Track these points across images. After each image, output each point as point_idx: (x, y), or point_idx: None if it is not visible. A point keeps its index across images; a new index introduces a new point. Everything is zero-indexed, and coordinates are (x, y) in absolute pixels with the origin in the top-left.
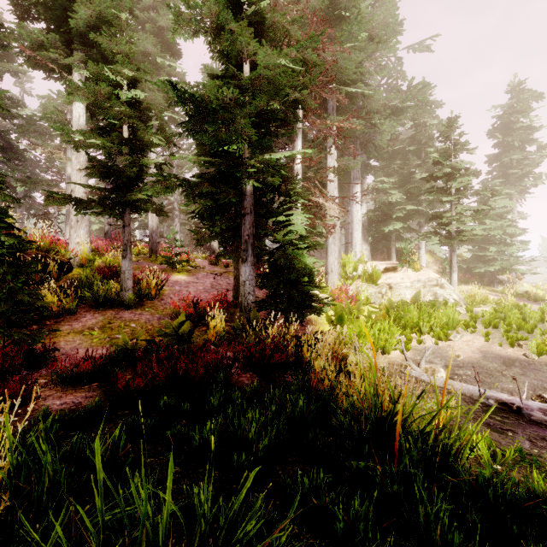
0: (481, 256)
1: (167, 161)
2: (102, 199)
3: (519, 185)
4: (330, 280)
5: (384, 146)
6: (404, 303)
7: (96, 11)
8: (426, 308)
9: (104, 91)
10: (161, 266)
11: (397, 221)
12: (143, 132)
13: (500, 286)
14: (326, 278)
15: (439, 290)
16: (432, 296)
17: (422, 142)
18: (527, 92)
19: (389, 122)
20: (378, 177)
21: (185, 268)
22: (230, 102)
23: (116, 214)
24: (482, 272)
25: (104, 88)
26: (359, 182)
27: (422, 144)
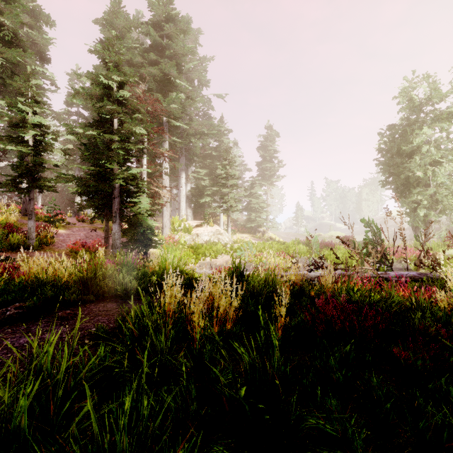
0: (250, 218)
1: (63, 163)
2: (8, 180)
3: (270, 180)
4: (164, 232)
5: (198, 153)
6: (201, 243)
7: (3, 56)
8: (211, 245)
9: (20, 118)
10: (39, 223)
11: (208, 196)
12: (48, 146)
13: (259, 234)
14: (162, 230)
15: (221, 236)
16: (217, 239)
17: (221, 151)
18: (273, 131)
19: (199, 142)
20: (197, 168)
21: (60, 225)
22: (107, 140)
23: (26, 193)
24: (251, 226)
25: (20, 117)
26: (184, 172)
27: (221, 152)
